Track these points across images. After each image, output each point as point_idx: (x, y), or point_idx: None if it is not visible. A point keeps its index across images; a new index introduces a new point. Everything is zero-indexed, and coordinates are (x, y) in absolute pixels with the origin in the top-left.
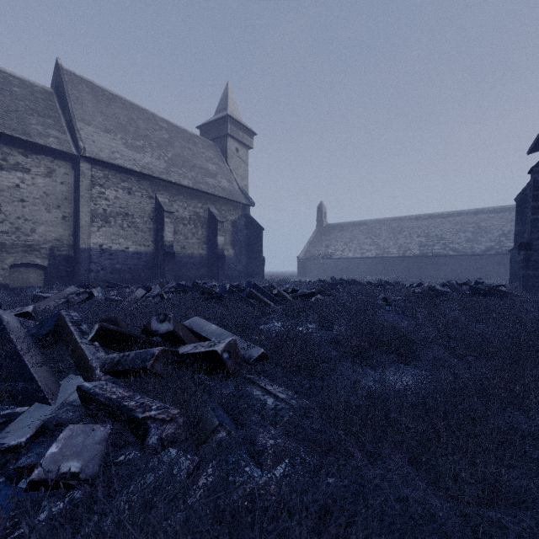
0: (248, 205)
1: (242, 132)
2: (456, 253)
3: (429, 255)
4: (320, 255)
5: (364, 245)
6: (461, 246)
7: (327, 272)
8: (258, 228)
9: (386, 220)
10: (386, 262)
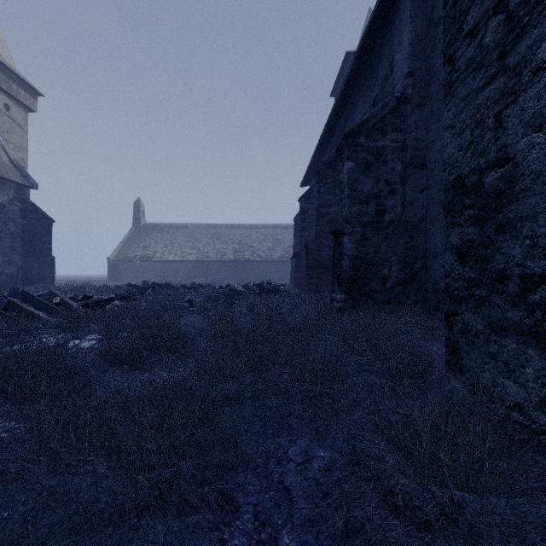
0: (26, 187)
1: (16, 85)
2: (261, 259)
3: (241, 260)
4: (137, 257)
5: (185, 248)
6: (265, 253)
7: (145, 276)
8: (44, 219)
9: (206, 225)
10: (205, 266)
